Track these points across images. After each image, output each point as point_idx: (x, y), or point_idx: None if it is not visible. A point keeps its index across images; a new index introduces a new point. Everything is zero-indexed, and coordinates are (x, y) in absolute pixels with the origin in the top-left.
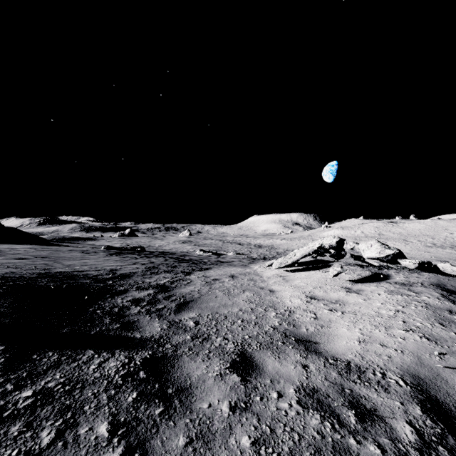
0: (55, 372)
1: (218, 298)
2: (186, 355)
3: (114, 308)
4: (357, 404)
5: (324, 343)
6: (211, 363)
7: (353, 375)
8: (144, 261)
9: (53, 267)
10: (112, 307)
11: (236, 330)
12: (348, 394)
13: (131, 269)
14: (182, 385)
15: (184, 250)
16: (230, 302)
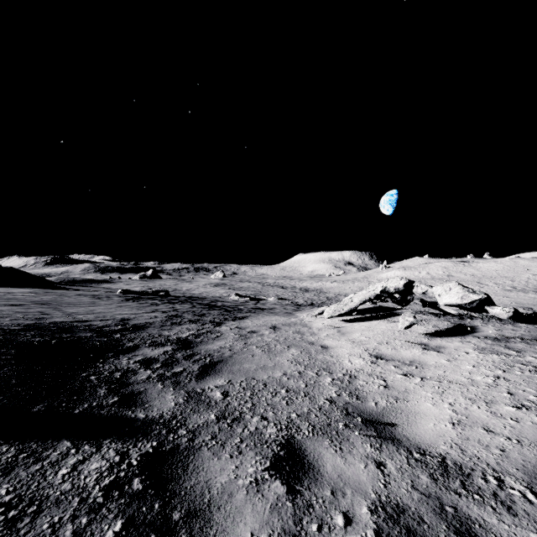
0: (1, 482)
1: (255, 358)
2: (207, 447)
3: (115, 372)
4: (469, 535)
5: (403, 425)
6: (243, 461)
7: (454, 481)
8: (167, 308)
9: (50, 316)
10: (112, 371)
11: (279, 405)
12: (452, 516)
13: (147, 318)
14: (196, 503)
15: (216, 294)
16: (271, 363)
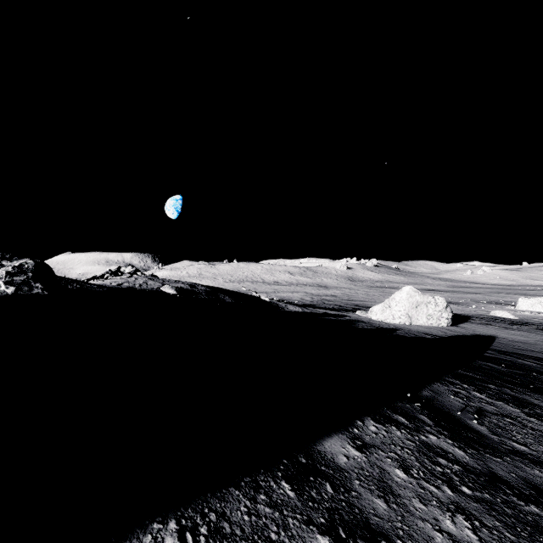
0: None
1: None
2: None
3: None
4: None
5: None
6: None
7: None
8: None
9: None
10: None
11: None
12: None
13: None
14: None
15: None
16: None
